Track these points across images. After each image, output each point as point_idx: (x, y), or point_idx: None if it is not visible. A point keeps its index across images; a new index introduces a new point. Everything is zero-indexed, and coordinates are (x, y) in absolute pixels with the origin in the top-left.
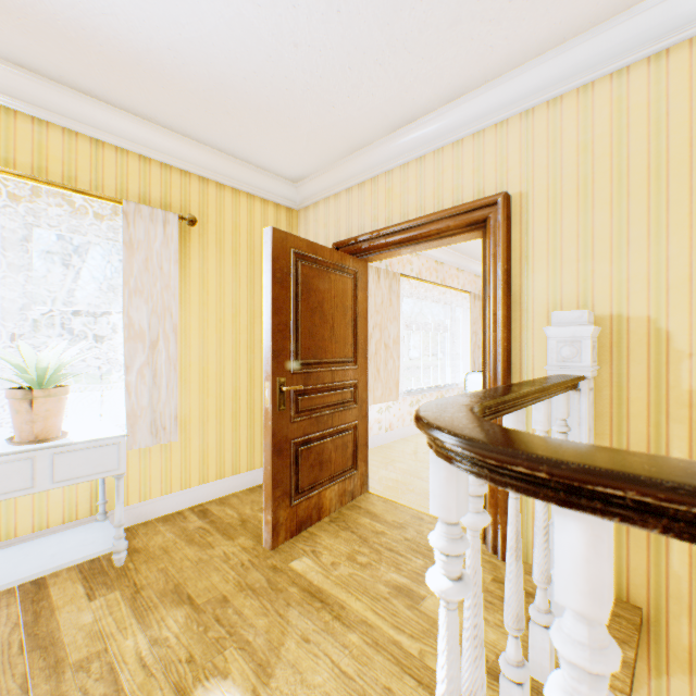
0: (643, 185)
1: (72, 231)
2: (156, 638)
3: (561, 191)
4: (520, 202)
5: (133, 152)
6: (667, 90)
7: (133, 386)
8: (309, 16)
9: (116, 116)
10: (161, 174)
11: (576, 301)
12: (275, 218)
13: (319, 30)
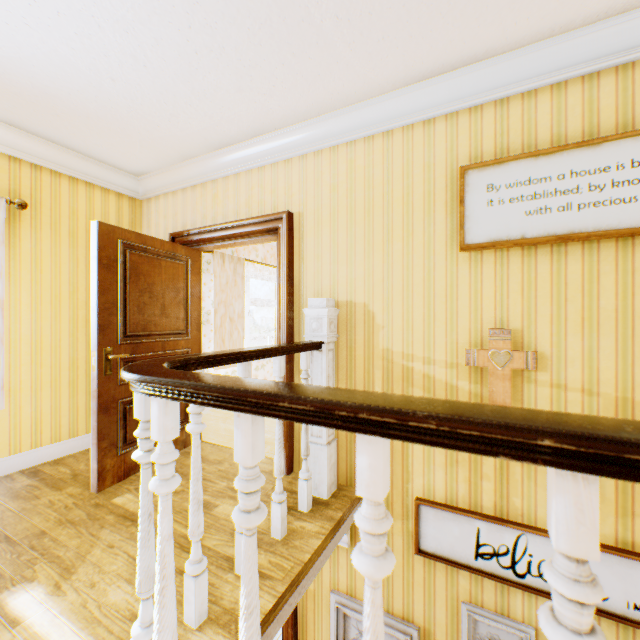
0: (362, 218)
1: None
2: None
3: (322, 215)
4: (299, 219)
5: None
6: (373, 161)
7: None
8: (121, 64)
9: None
10: None
11: (330, 291)
12: (117, 205)
13: (132, 74)
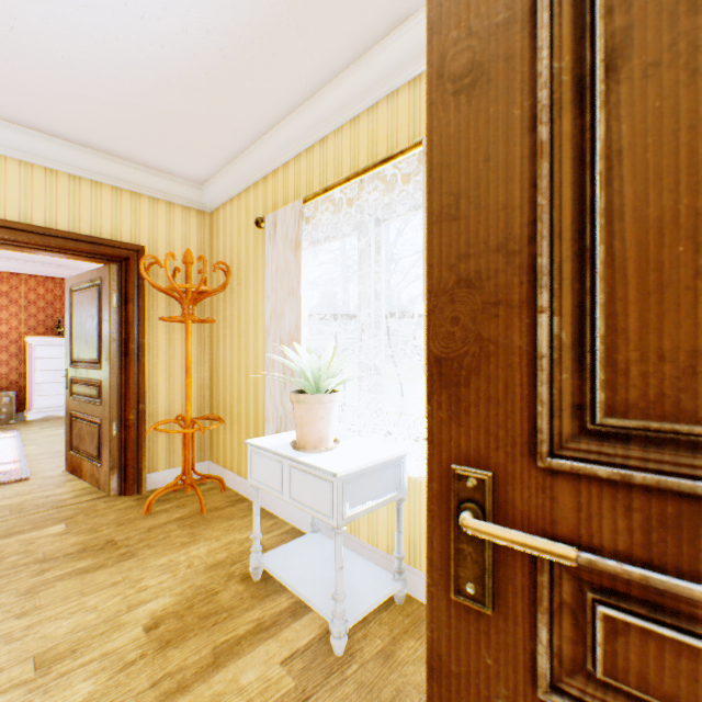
0: None
1: (406, 211)
2: None
3: None
4: None
5: None
6: None
7: None
8: None
9: (418, 26)
10: None
11: None
12: None
13: None
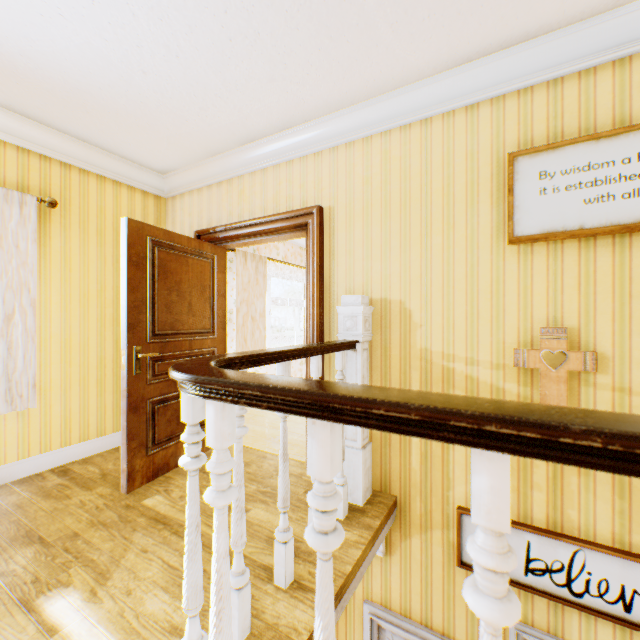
0: (398, 212)
1: None
2: (3, 572)
3: (354, 209)
4: (330, 214)
5: None
6: (410, 151)
7: None
8: (153, 55)
9: None
10: (18, 157)
11: (363, 288)
12: (143, 204)
13: (163, 66)
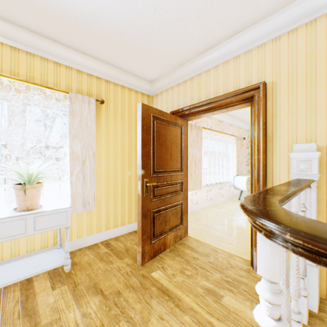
0: None
1: (45, 107)
2: (84, 313)
3: (296, 80)
4: (272, 87)
5: (74, 68)
6: None
7: (74, 182)
8: None
9: (66, 51)
10: (87, 79)
11: (305, 139)
12: (141, 100)
13: None
